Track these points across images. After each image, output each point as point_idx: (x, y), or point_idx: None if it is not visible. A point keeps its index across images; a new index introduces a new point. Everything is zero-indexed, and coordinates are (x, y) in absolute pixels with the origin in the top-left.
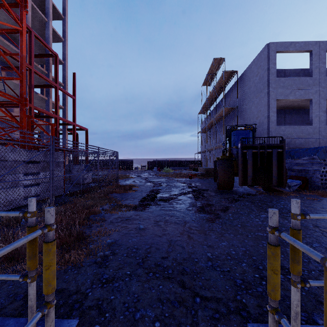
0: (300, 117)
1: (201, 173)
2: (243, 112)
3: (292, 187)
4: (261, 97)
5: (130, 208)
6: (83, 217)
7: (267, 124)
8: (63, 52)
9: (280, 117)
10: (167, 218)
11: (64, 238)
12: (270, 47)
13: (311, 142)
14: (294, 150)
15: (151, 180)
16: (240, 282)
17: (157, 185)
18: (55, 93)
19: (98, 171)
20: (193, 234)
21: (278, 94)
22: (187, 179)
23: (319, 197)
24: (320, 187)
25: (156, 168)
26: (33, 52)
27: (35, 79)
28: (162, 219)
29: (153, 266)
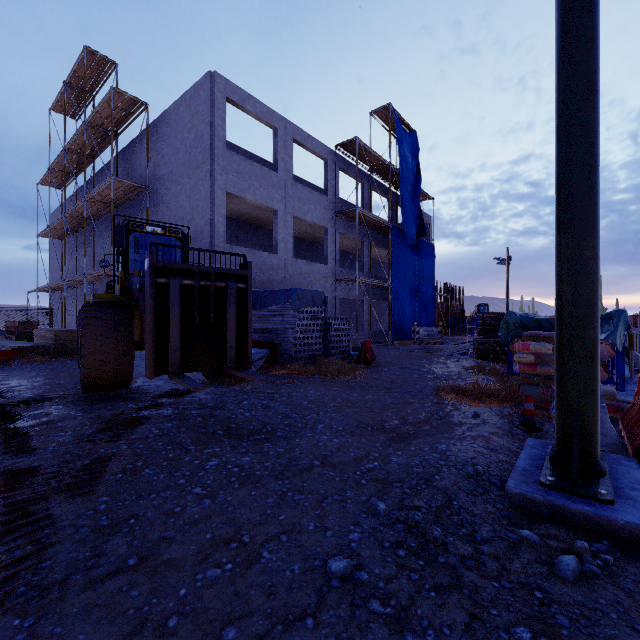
0: (260, 240)
1: (38, 346)
2: (161, 204)
3: (255, 363)
4: (200, 179)
5: None
6: None
7: (211, 237)
8: None
9: (231, 232)
10: None
11: None
12: (216, 81)
13: (276, 282)
14: (256, 294)
15: None
16: None
17: None
18: None
19: None
20: None
21: (230, 183)
22: None
23: (296, 377)
24: (293, 359)
25: None
26: None
27: None
28: None
29: None
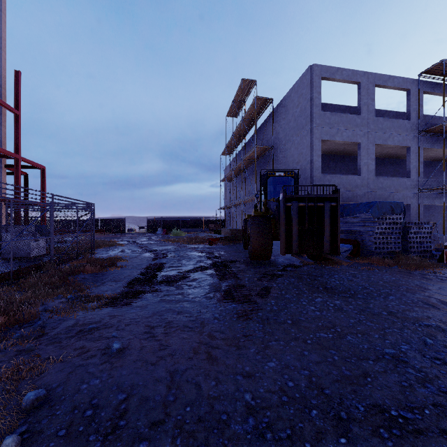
0: (345, 166)
1: (225, 237)
2: (280, 155)
3: (342, 253)
4: (303, 136)
5: (104, 302)
6: None
7: (311, 171)
8: None
9: (324, 164)
10: (171, 318)
11: None
12: (314, 70)
13: (359, 196)
14: (343, 206)
15: (151, 248)
16: None
17: (160, 256)
18: None
19: (52, 236)
20: (218, 348)
21: (323, 133)
22: (206, 246)
23: (375, 266)
24: (373, 253)
25: (161, 231)
26: None
27: None
28: (162, 321)
29: None
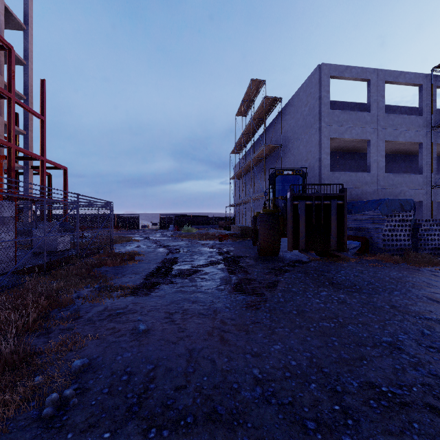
0: (355, 163)
1: (234, 233)
2: (289, 153)
3: (350, 250)
4: (312, 134)
5: (127, 292)
6: (35, 316)
7: (319, 169)
8: (25, 47)
9: (333, 161)
10: (187, 306)
11: None
12: (322, 69)
13: (369, 193)
14: (352, 203)
15: (165, 244)
16: (313, 426)
17: (173, 251)
18: (9, 108)
19: (77, 232)
20: (229, 333)
21: (332, 131)
22: (216, 242)
23: (383, 263)
24: (382, 250)
25: (173, 227)
26: None
27: None
28: (179, 308)
29: (158, 411)
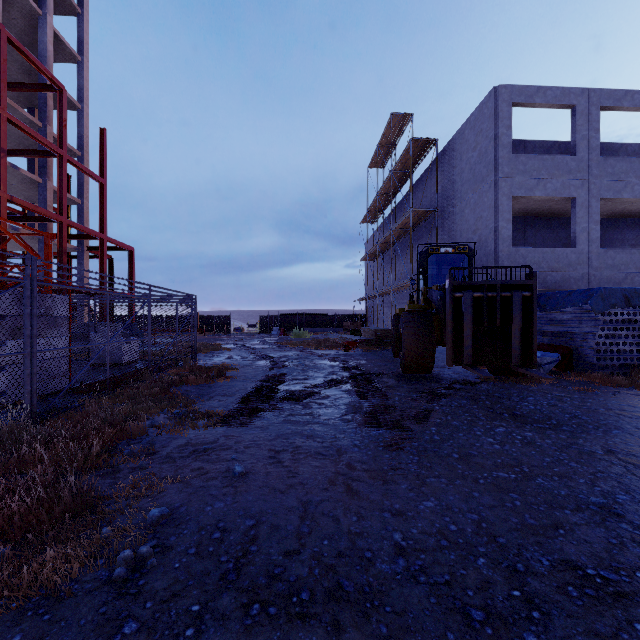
0: (552, 233)
1: (366, 339)
2: (448, 220)
3: (543, 366)
4: (483, 192)
5: (217, 420)
6: (99, 449)
7: (495, 244)
8: (79, 85)
9: (517, 231)
10: (300, 442)
11: (34, 512)
12: (500, 94)
13: (574, 279)
14: (546, 295)
15: (267, 355)
16: (480, 616)
17: (279, 365)
18: (60, 170)
19: (149, 337)
20: (359, 481)
21: (515, 187)
22: (339, 352)
23: (596, 386)
24: (595, 366)
25: (278, 330)
26: (5, 77)
27: (14, 138)
28: (288, 445)
29: (263, 581)
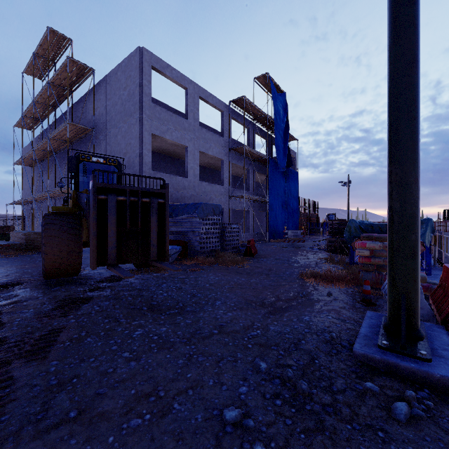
0: (175, 168)
1: (13, 244)
2: (104, 141)
3: (171, 256)
4: (132, 124)
5: None
6: None
7: (140, 165)
8: None
9: (155, 162)
10: None
11: None
12: (144, 54)
13: (187, 198)
14: (173, 206)
15: None
16: None
17: None
18: None
19: None
20: None
21: (154, 127)
22: None
23: (201, 266)
24: (199, 253)
25: None
26: None
27: None
28: None
29: None
